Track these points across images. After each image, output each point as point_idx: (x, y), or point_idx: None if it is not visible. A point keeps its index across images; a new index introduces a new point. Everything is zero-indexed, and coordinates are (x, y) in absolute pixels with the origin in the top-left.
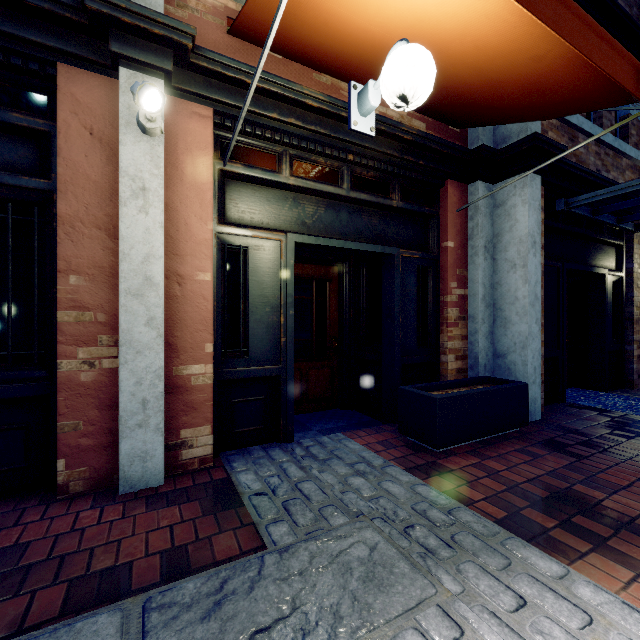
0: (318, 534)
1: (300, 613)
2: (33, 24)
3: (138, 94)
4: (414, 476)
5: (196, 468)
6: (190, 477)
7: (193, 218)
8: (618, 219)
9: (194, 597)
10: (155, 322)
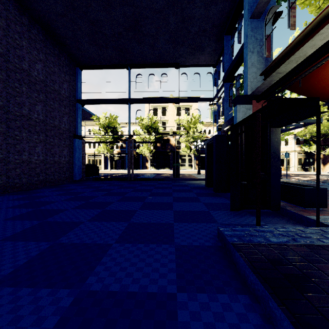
0: None
1: None
2: None
3: None
4: None
5: None
6: None
7: None
8: None
9: None
10: None
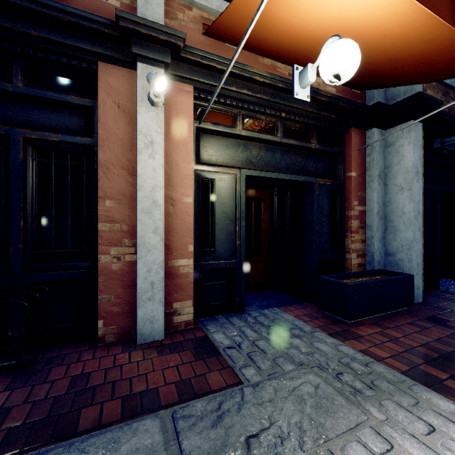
0: (276, 376)
1: (276, 426)
2: (85, 38)
3: (153, 81)
4: (335, 339)
5: (183, 329)
6: (180, 335)
7: (181, 160)
8: None
9: (203, 412)
10: (159, 231)
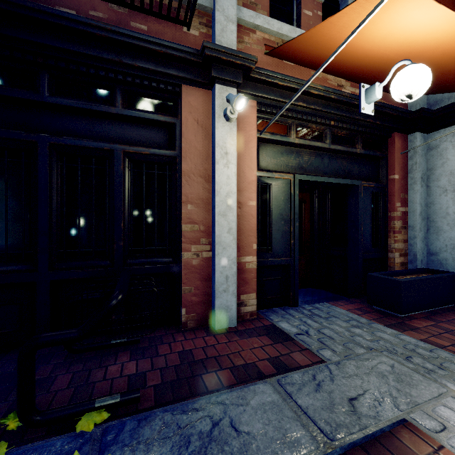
0: (352, 357)
1: (369, 393)
2: (173, 65)
3: (236, 101)
4: (394, 330)
5: (248, 318)
6: (248, 323)
7: (246, 168)
8: None
9: (302, 381)
10: (232, 231)
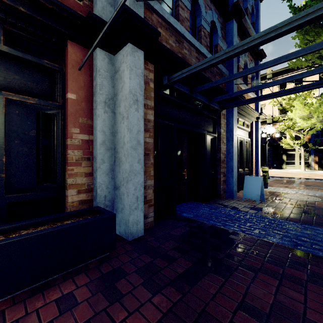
0: None
1: None
2: None
3: None
4: None
5: None
6: None
7: None
8: (209, 100)
9: None
10: None
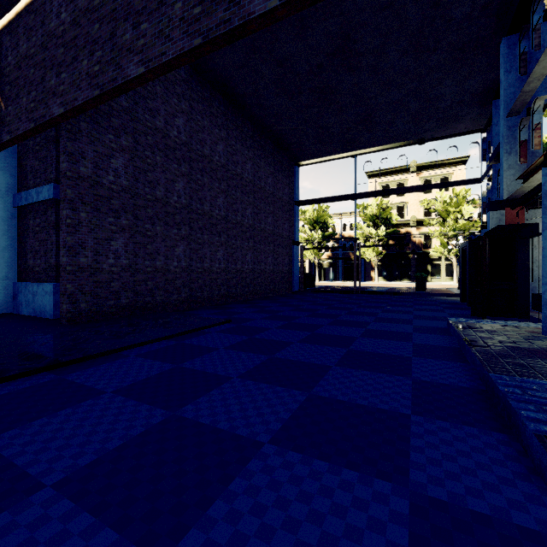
0: None
1: None
2: None
3: None
4: None
5: None
6: None
7: None
8: None
9: None
10: None
